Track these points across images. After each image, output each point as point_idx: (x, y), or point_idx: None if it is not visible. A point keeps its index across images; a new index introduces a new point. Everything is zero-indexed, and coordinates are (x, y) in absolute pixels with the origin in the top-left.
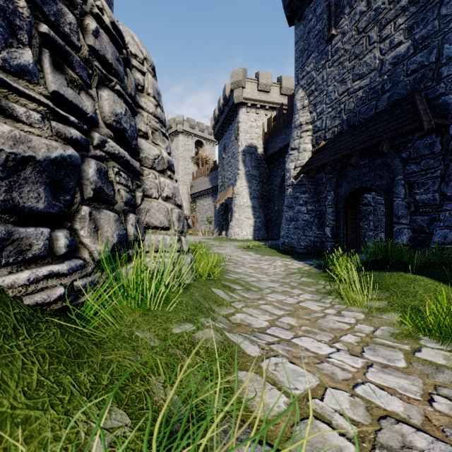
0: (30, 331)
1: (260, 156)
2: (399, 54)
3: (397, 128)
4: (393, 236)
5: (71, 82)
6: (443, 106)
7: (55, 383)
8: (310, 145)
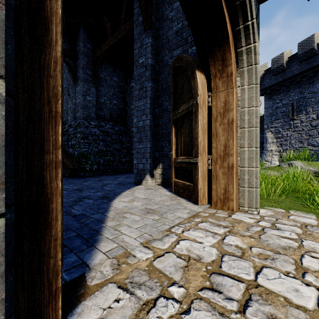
0: None
1: None
2: None
3: None
4: None
5: None
6: None
7: None
8: (278, 162)
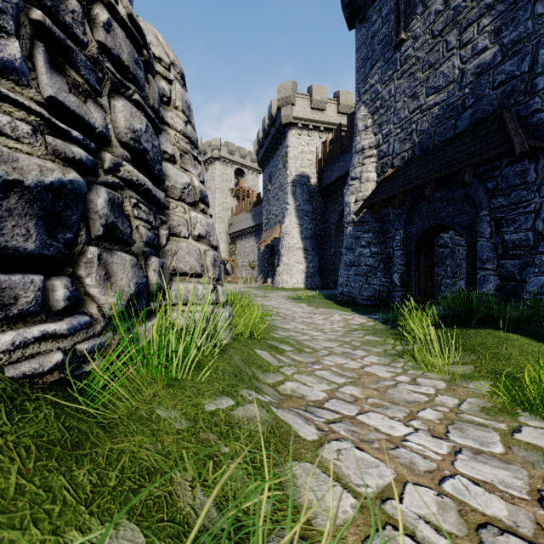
0: (11, 414)
1: (314, 187)
2: (483, 62)
3: (482, 152)
4: (477, 285)
5: (75, 88)
6: (538, 125)
7: (41, 488)
8: (374, 174)
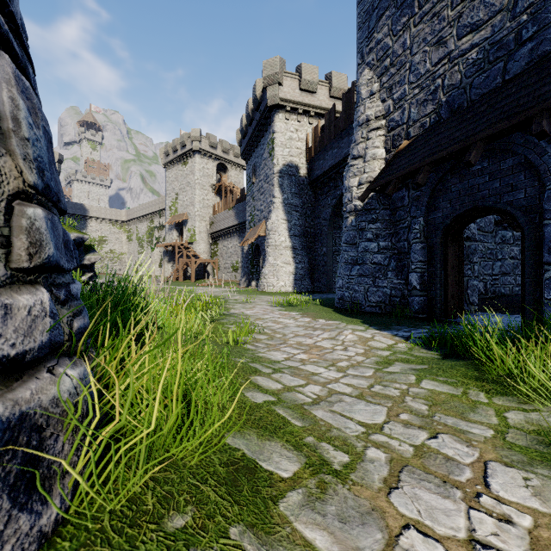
0: None
1: (303, 179)
2: None
3: None
4: (545, 287)
5: None
6: None
7: None
8: (383, 150)
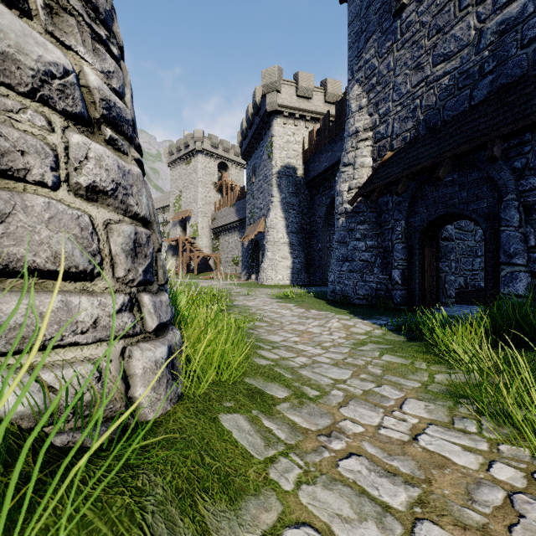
0: None
1: (300, 179)
2: (509, 16)
3: (515, 120)
4: (501, 283)
5: None
6: None
7: None
8: (370, 159)
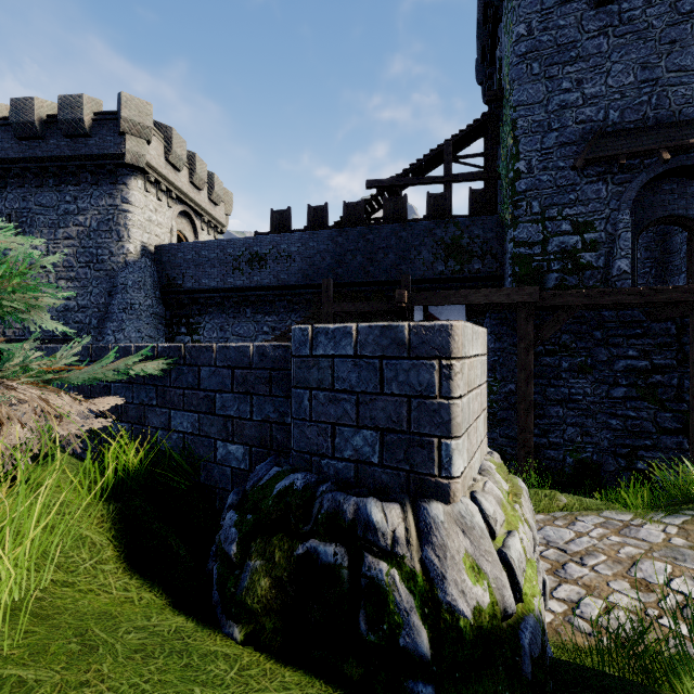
0: None
1: None
2: (70, 305)
3: None
4: None
5: None
6: None
7: None
8: None
